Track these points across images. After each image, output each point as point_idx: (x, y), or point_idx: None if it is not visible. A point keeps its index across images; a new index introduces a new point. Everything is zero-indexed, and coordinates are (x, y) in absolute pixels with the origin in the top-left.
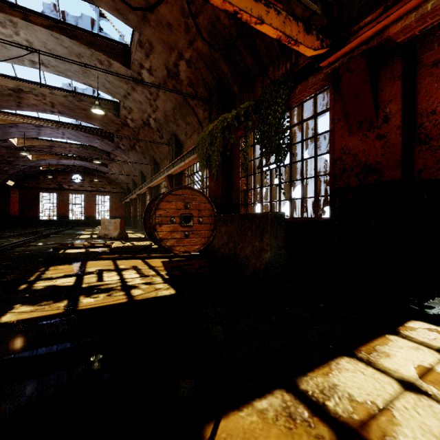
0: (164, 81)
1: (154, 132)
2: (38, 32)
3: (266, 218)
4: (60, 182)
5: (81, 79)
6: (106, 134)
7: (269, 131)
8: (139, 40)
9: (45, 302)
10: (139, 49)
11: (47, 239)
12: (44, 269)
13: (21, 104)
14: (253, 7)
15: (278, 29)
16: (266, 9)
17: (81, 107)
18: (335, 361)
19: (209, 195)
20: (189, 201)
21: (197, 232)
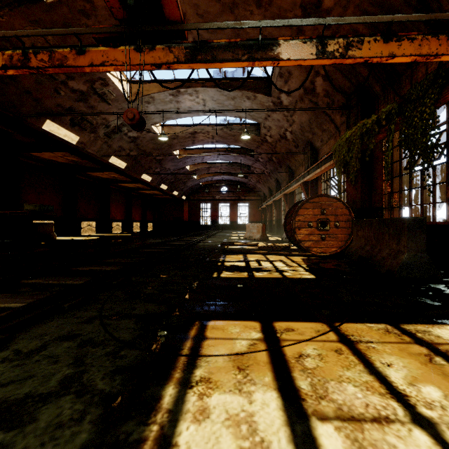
0: (301, 98)
1: (290, 143)
2: (209, 92)
3: (403, 222)
4: (213, 194)
5: (233, 114)
6: (248, 151)
7: (415, 134)
8: (280, 72)
9: (236, 272)
10: (279, 79)
11: (211, 239)
12: (223, 256)
13: (194, 141)
14: (383, 49)
15: (412, 54)
16: (398, 44)
17: (231, 134)
18: (440, 325)
19: (346, 200)
20: (325, 207)
21: (333, 236)
